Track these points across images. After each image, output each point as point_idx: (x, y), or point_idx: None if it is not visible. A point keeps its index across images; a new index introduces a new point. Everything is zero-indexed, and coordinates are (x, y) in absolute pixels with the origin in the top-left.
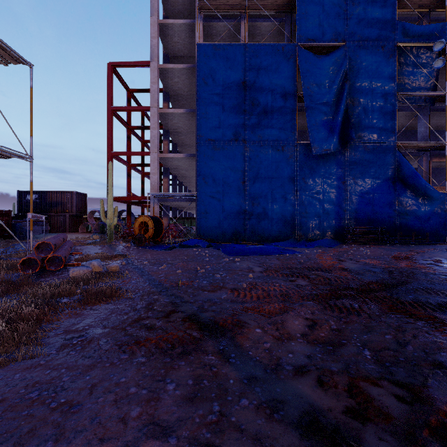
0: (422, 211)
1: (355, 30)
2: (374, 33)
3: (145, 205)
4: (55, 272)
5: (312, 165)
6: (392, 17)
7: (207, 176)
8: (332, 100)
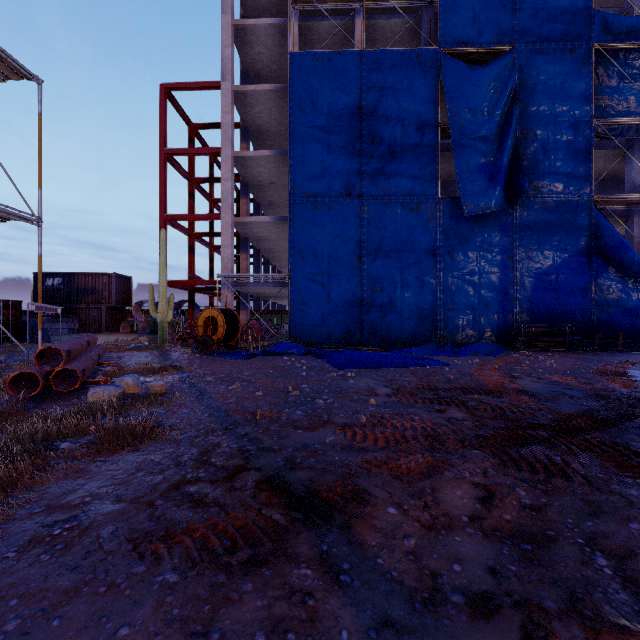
0: (633, 301)
1: (528, 26)
2: (557, 31)
3: (215, 293)
4: (68, 393)
5: (463, 232)
6: (586, 5)
7: (305, 249)
8: (493, 132)
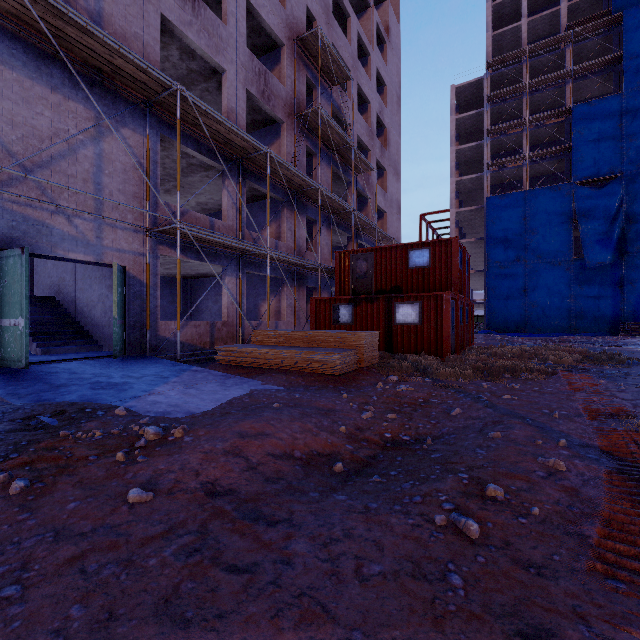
0: None
1: (632, 161)
2: None
3: None
4: None
5: (587, 275)
6: None
7: (495, 287)
8: (606, 222)
